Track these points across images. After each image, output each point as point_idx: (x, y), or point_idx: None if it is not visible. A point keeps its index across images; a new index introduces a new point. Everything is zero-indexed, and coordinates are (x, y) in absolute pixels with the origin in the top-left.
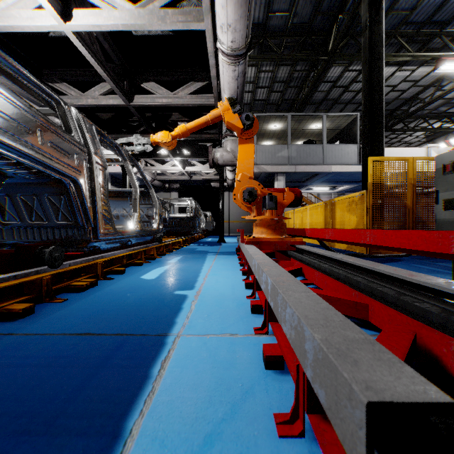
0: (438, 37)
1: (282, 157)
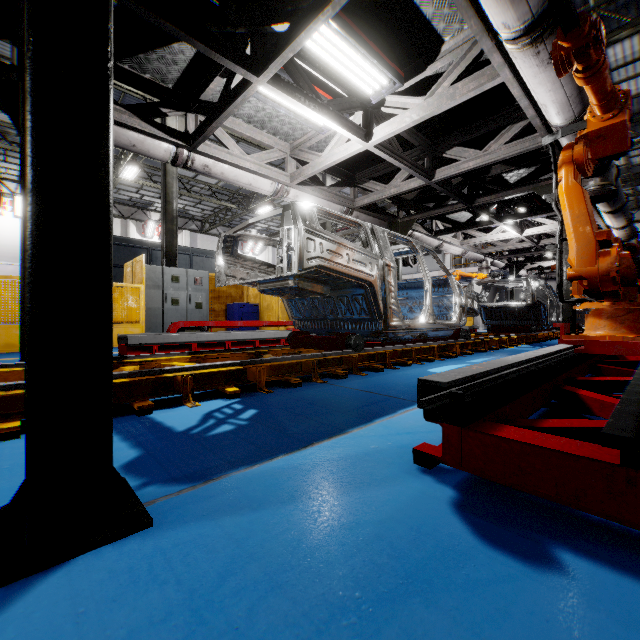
0: None
1: None
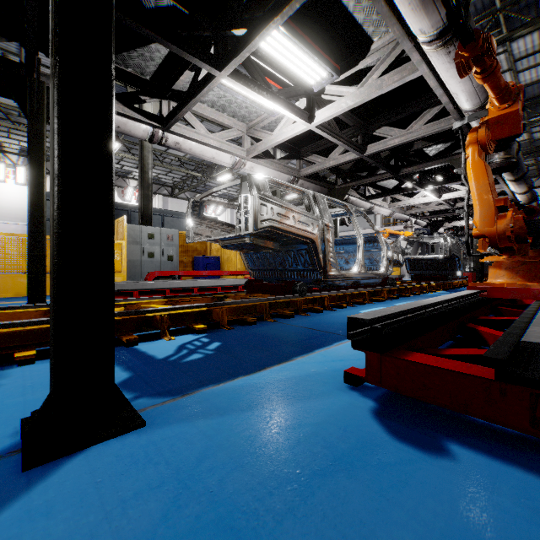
0: None
1: None
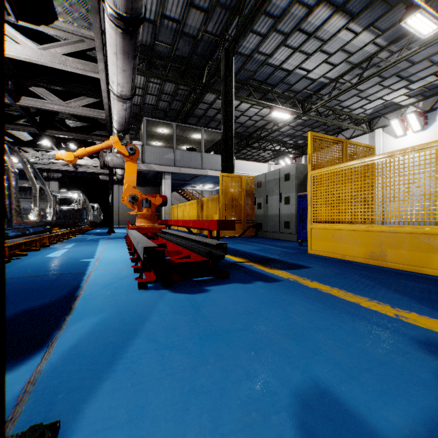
0: (271, 93)
1: (169, 159)
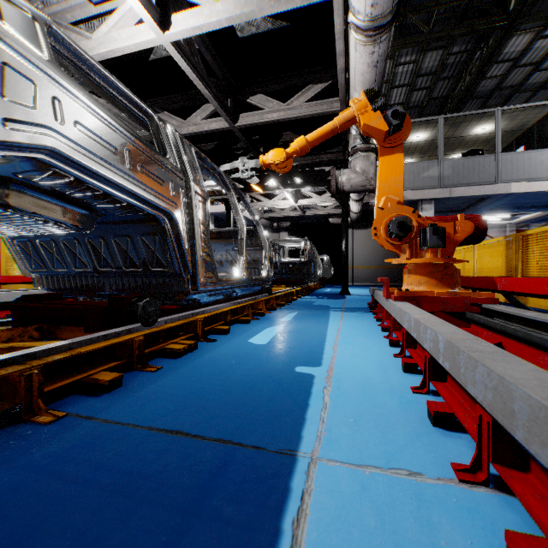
0: None
1: (430, 178)
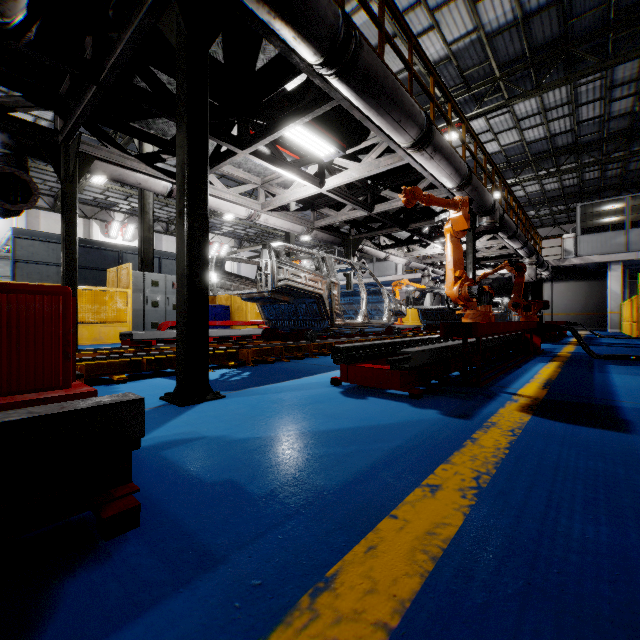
0: None
1: (615, 245)
